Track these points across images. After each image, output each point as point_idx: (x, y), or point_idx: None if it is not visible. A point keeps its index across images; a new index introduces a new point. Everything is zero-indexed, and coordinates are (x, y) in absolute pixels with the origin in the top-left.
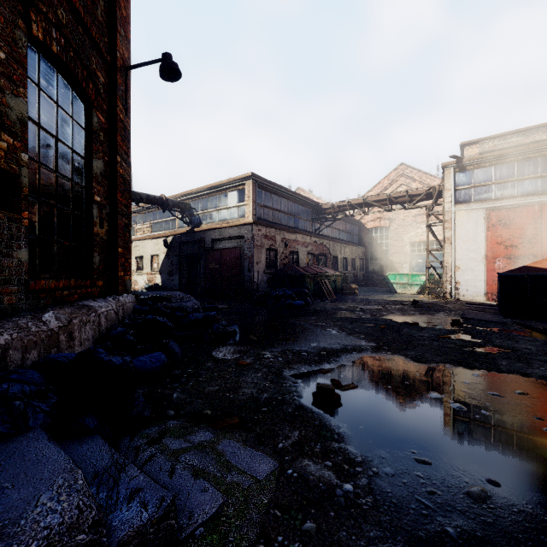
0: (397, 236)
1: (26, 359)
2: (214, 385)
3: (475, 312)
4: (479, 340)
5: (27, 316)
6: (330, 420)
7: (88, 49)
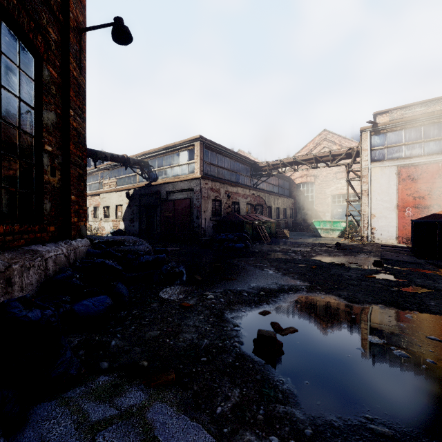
0: (320, 190)
1: None
2: (155, 330)
3: (391, 253)
4: (402, 280)
5: None
6: (272, 372)
7: (37, 4)
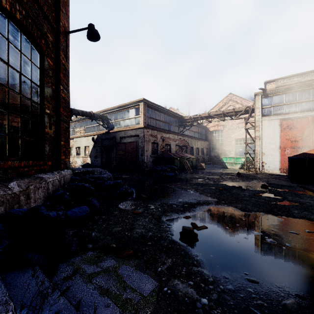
0: (227, 135)
1: None
2: (118, 227)
3: (274, 180)
4: (279, 197)
5: None
6: (191, 250)
7: (41, 19)
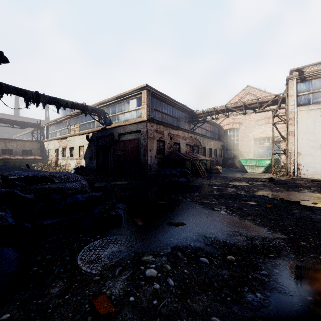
0: (244, 134)
1: None
2: None
3: None
4: None
5: None
6: None
7: None
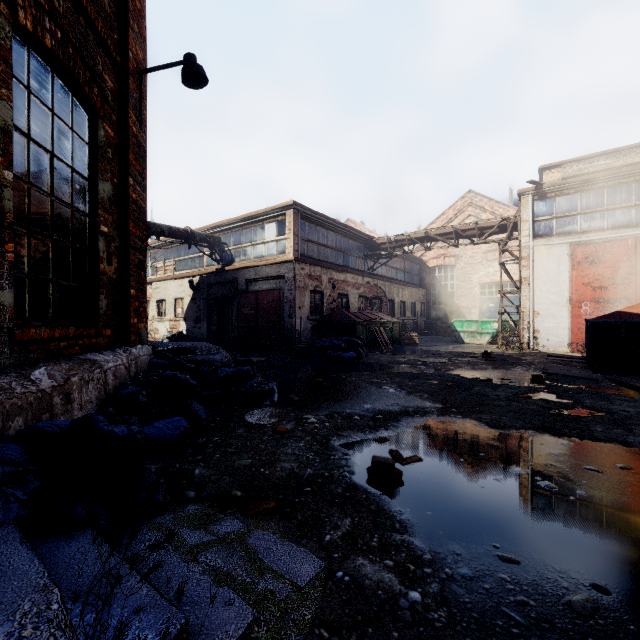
0: (464, 276)
1: (7, 428)
2: (245, 458)
3: (559, 366)
4: (566, 400)
5: (11, 374)
6: (389, 503)
7: (92, 47)
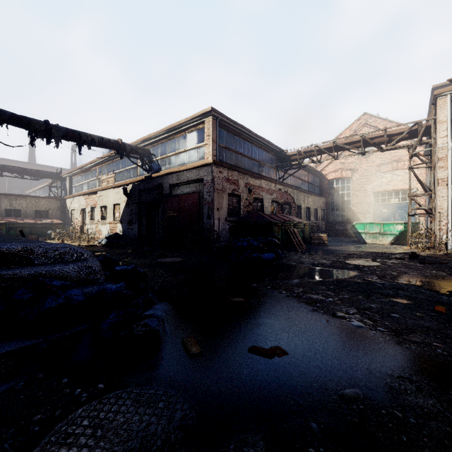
0: (359, 186)
1: None
2: None
3: None
4: None
5: None
6: None
7: None
